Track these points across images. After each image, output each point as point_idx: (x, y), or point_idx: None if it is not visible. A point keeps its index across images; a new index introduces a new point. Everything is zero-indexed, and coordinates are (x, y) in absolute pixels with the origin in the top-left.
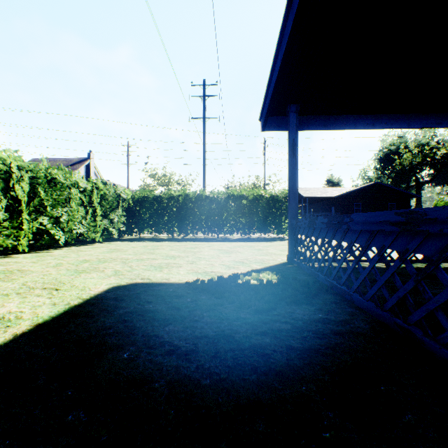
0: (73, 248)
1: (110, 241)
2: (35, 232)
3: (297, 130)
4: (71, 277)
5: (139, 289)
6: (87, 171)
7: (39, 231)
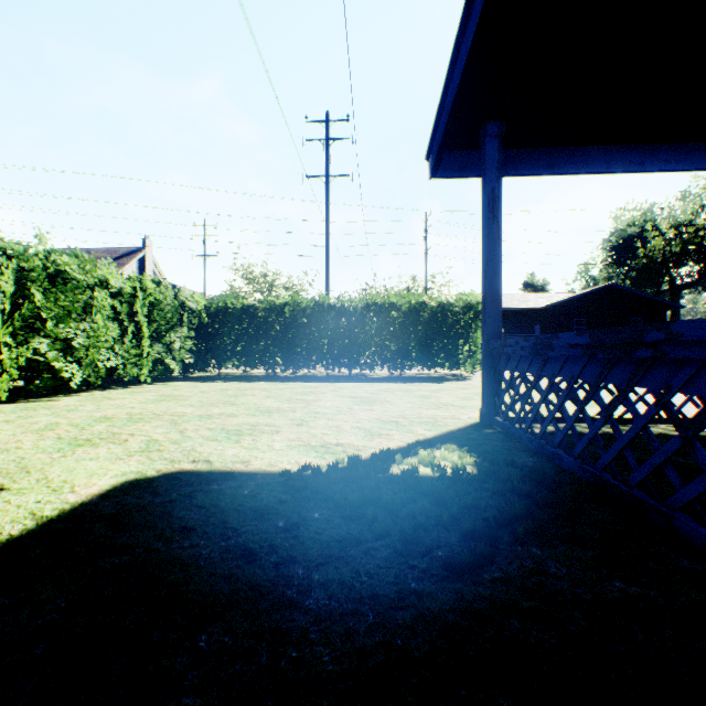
0: (98, 393)
1: (168, 381)
2: (27, 365)
3: (500, 171)
4: (54, 456)
5: (178, 489)
6: (141, 268)
7: (33, 363)
